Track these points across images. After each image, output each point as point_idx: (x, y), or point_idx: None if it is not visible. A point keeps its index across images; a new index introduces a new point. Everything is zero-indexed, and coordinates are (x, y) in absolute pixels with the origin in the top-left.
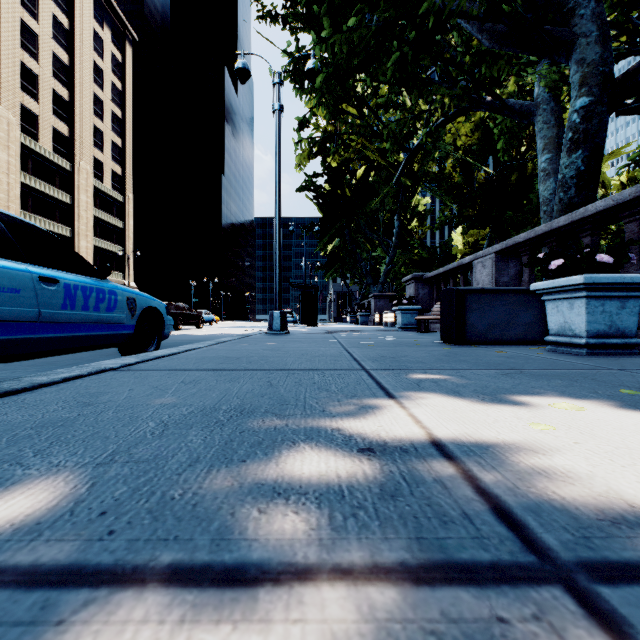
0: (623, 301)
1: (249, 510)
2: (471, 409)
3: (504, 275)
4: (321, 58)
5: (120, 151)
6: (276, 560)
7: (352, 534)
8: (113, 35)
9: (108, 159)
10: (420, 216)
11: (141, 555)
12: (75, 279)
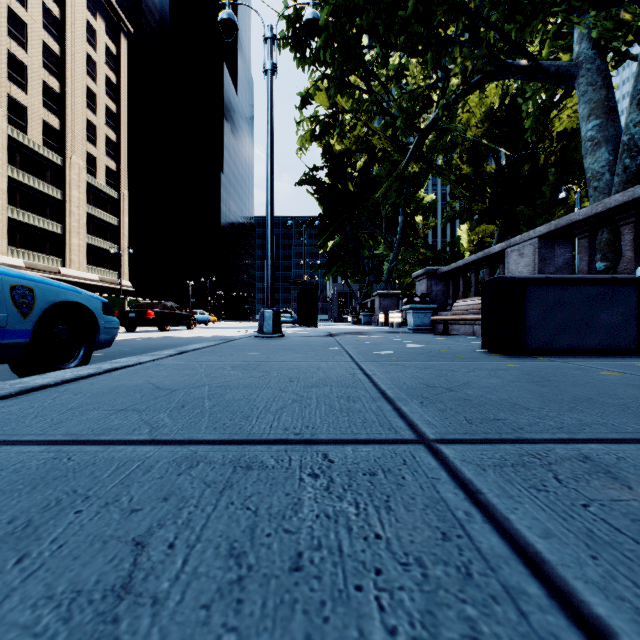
0: None
1: None
2: None
3: (549, 265)
4: None
5: (115, 146)
6: None
7: None
8: (107, 27)
9: (102, 154)
10: (425, 211)
11: None
12: None
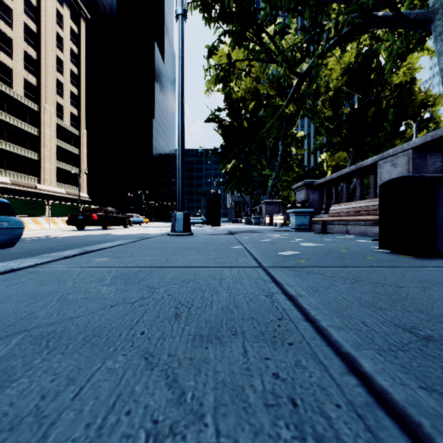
0: None
1: None
2: None
3: (422, 172)
4: None
5: (76, 98)
6: None
7: None
8: (71, 13)
9: (67, 104)
10: (298, 143)
11: None
12: None
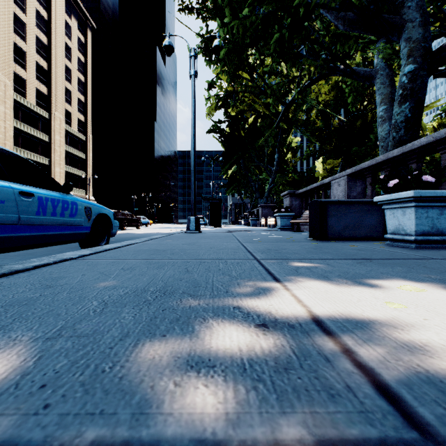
0: (441, 209)
1: (166, 383)
2: (339, 290)
3: (353, 191)
4: (224, 37)
5: (83, 105)
6: (188, 436)
7: (254, 408)
8: (78, 24)
9: (75, 110)
10: (293, 150)
11: (68, 431)
12: (46, 193)
